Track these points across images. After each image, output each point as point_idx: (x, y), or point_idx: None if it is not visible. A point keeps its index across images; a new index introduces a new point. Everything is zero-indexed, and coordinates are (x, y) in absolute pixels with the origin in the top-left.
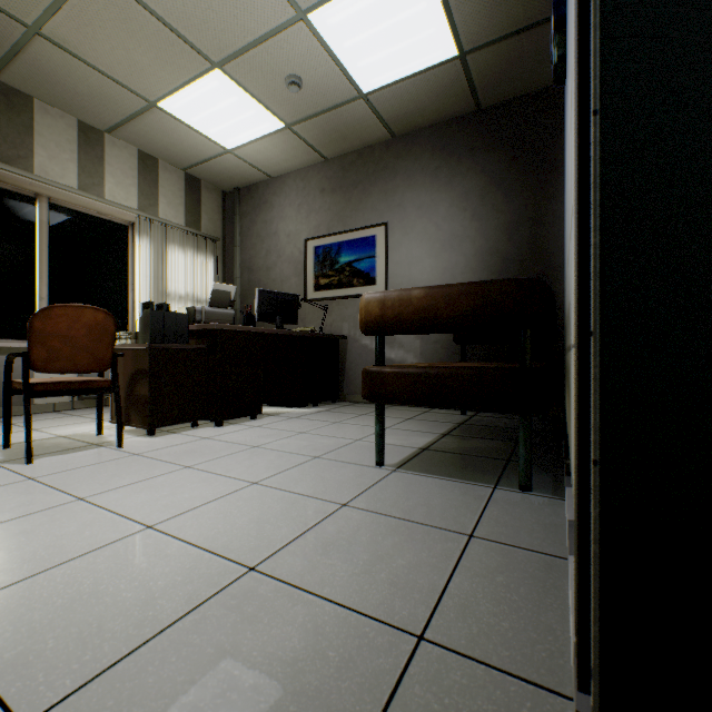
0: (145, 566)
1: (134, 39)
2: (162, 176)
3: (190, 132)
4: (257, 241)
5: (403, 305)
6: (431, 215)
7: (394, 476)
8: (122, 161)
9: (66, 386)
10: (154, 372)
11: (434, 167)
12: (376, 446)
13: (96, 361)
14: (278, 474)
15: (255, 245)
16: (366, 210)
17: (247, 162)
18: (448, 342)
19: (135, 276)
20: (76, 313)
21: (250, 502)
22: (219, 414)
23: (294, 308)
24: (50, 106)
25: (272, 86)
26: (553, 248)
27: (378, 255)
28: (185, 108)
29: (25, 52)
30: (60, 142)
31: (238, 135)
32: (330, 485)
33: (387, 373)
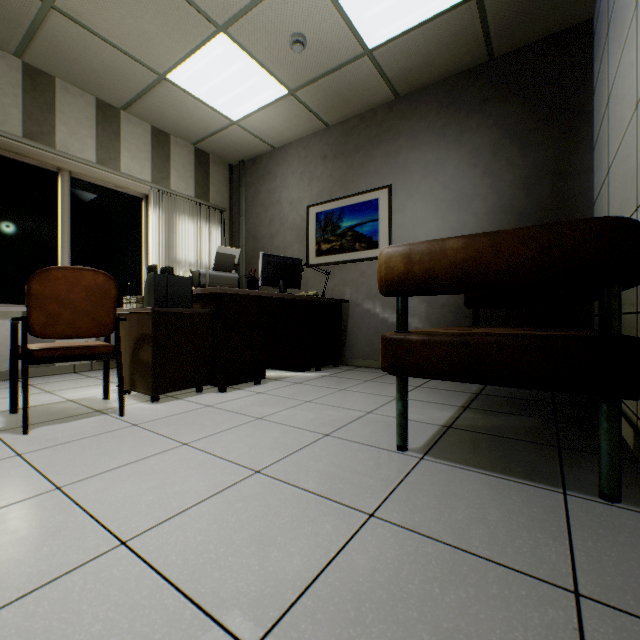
0: (97, 631)
1: (141, 5)
2: (174, 150)
3: (198, 105)
4: (261, 211)
5: (434, 258)
6: (437, 174)
7: (424, 468)
8: (137, 137)
9: (65, 352)
10: (157, 336)
11: (440, 124)
12: (398, 427)
13: (97, 325)
14: (284, 458)
15: (259, 214)
16: (368, 174)
17: (252, 134)
18: (456, 305)
19: (148, 245)
20: (74, 275)
21: (252, 503)
22: (223, 379)
23: (297, 272)
24: (71, 85)
25: (275, 48)
26: (579, 202)
27: (381, 218)
28: (192, 79)
29: (43, 29)
30: (80, 120)
31: (243, 105)
32: (348, 479)
33: (413, 341)
